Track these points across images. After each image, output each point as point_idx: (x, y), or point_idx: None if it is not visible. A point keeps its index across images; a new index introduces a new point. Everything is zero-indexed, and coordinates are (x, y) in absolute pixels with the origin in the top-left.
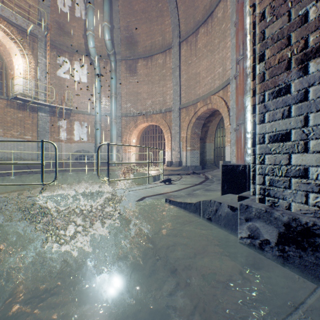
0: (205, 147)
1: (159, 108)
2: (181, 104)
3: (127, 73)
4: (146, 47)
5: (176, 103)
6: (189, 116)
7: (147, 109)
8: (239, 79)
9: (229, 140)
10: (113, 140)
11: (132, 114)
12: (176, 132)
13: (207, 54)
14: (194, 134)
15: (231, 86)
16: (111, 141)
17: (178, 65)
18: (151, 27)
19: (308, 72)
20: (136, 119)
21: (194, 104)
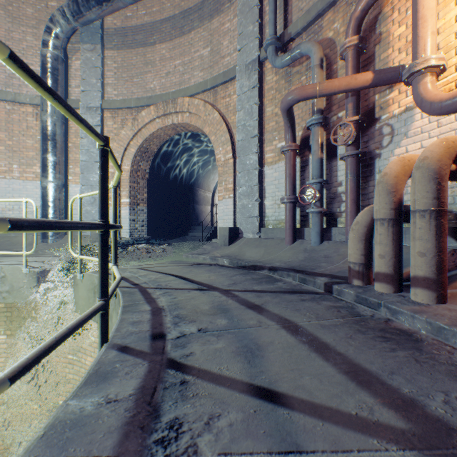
0: None
1: None
2: None
3: None
4: None
5: None
6: None
7: None
8: None
9: None
10: None
11: None
12: None
13: None
14: None
15: None
16: None
17: None
18: None
19: (138, 208)
20: None
21: None
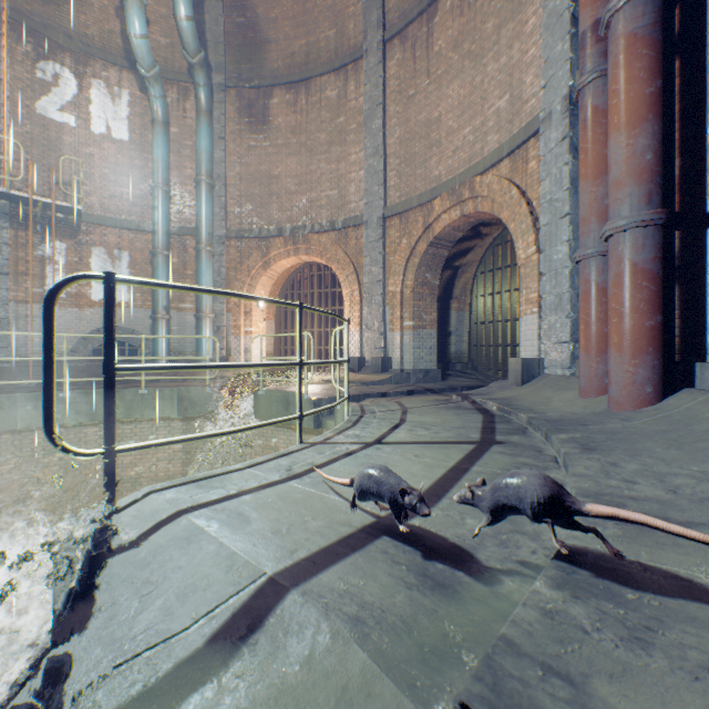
0: (448, 321)
1: (329, 218)
2: (387, 205)
3: (242, 122)
4: (293, 56)
5: (375, 202)
6: (410, 236)
7: (296, 221)
8: (614, 78)
9: (534, 297)
10: (203, 300)
11: (255, 233)
12: (375, 281)
13: (463, 65)
14: (423, 287)
15: (546, 139)
16: (199, 304)
17: (379, 101)
18: (306, 2)
19: None
20: (266, 247)
21: (423, 204)
